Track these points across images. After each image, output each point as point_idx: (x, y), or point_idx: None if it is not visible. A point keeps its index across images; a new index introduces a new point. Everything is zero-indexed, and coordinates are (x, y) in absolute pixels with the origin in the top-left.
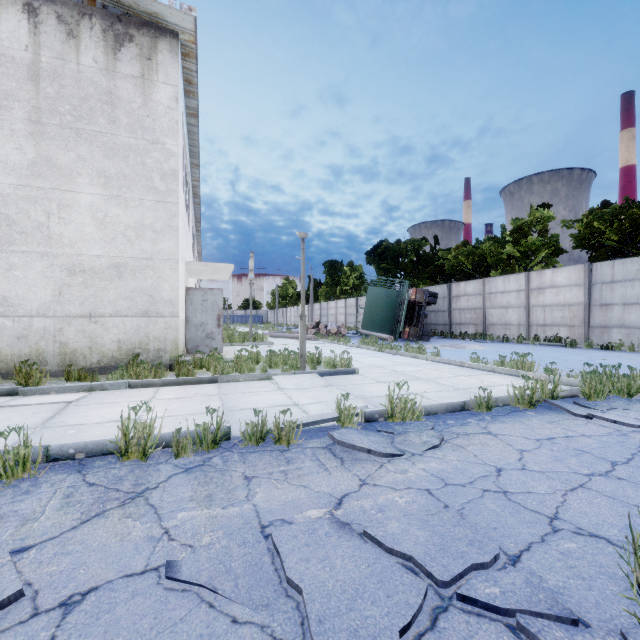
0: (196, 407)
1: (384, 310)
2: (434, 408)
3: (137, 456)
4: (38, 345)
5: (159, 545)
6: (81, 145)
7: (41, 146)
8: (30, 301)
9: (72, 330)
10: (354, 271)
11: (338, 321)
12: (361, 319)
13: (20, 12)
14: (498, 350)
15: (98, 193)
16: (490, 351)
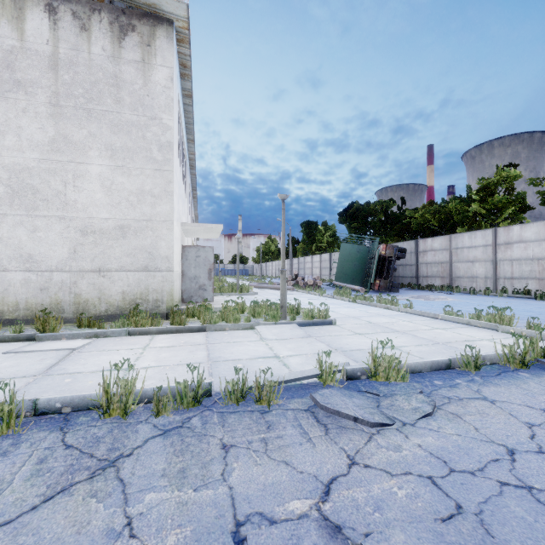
0: (184, 357)
1: (355, 264)
2: (418, 366)
3: (119, 413)
4: (57, 296)
5: (117, 544)
6: (92, 123)
7: (59, 125)
8: (50, 258)
9: (84, 283)
10: (328, 230)
11: (314, 274)
12: (334, 272)
13: (42, 12)
14: (467, 302)
15: (106, 164)
16: (459, 303)
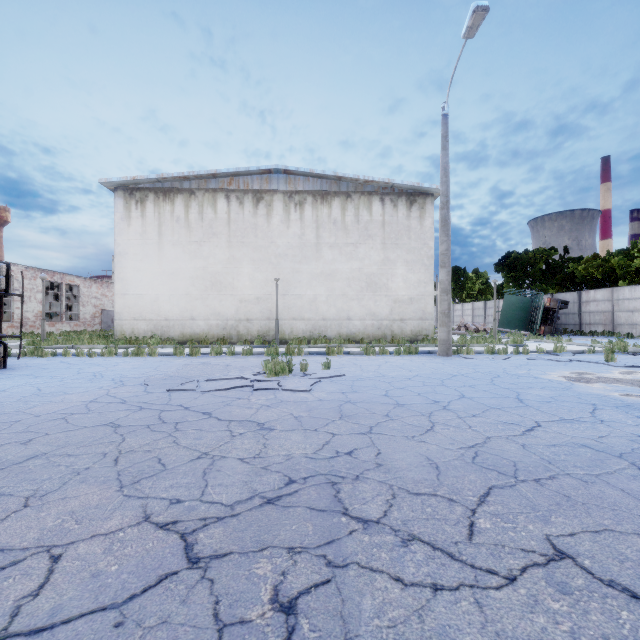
0: None
1: (518, 313)
2: (571, 351)
3: (489, 354)
4: (384, 331)
5: (520, 358)
6: (398, 250)
7: (385, 253)
8: (382, 314)
9: (395, 325)
10: (479, 277)
11: (465, 321)
12: (489, 320)
13: (378, 202)
14: None
15: (404, 269)
16: None
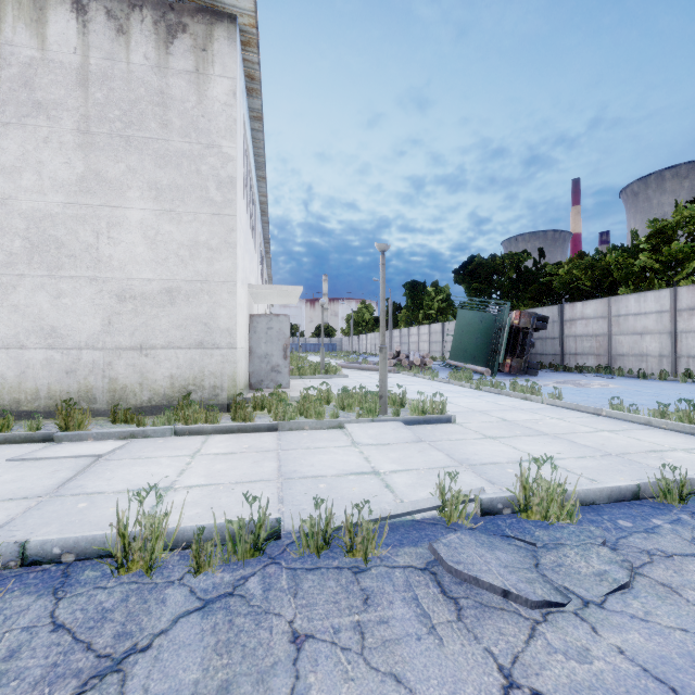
0: (245, 470)
1: (477, 337)
2: (590, 495)
3: (142, 566)
4: (87, 380)
5: None
6: (131, 154)
7: (90, 158)
8: (79, 331)
9: (122, 364)
10: (439, 292)
11: (421, 350)
12: (448, 347)
13: (69, 11)
14: (637, 390)
15: (149, 208)
16: (626, 391)
